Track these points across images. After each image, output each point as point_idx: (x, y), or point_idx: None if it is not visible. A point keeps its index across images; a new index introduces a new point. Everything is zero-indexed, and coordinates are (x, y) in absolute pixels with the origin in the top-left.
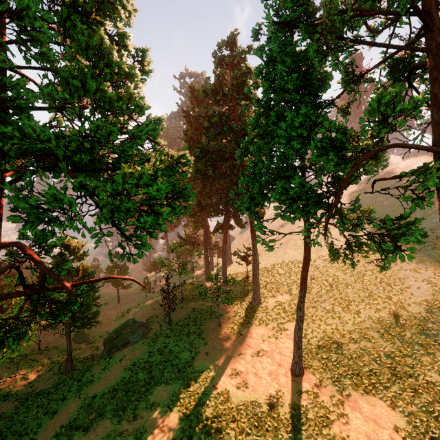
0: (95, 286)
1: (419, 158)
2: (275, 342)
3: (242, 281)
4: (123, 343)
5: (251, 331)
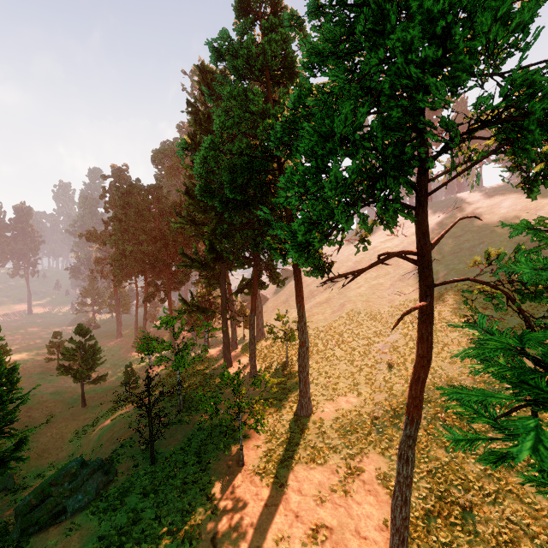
0: (6, 399)
1: (507, 194)
2: (344, 502)
3: (280, 369)
4: (52, 514)
5: (300, 475)
